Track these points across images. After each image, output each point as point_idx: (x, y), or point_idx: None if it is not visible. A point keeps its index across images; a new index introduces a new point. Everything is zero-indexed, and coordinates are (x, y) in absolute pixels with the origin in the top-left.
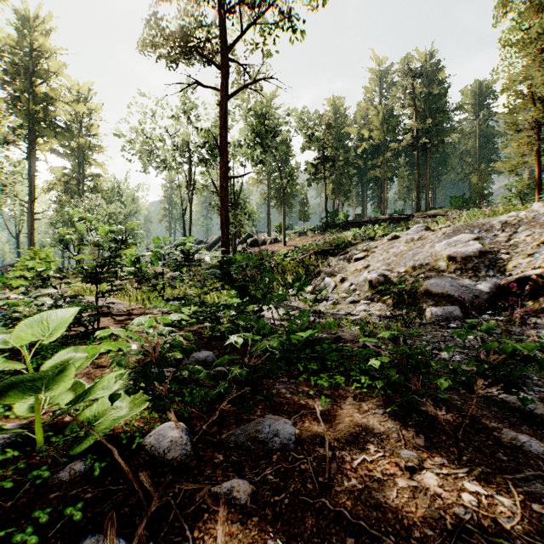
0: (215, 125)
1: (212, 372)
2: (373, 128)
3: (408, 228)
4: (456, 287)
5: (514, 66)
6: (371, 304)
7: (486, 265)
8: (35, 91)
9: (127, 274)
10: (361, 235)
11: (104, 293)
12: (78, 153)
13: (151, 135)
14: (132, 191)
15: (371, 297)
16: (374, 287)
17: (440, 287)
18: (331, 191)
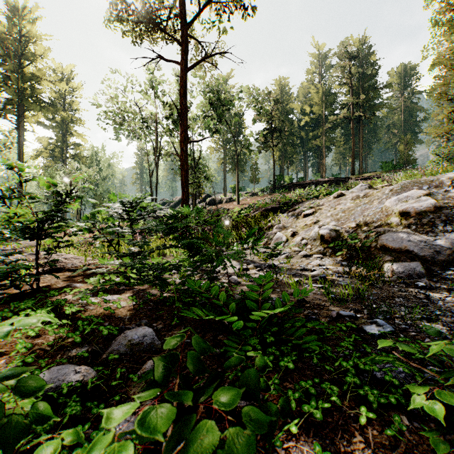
0: (178, 99)
1: (142, 369)
2: (314, 104)
3: (348, 188)
4: (414, 242)
5: (442, 45)
6: (323, 258)
7: (442, 220)
8: (23, 71)
9: (82, 229)
10: (307, 194)
11: (48, 250)
12: (62, 125)
13: (122, 107)
14: (108, 158)
15: (323, 251)
16: (326, 242)
17: (397, 242)
18: (277, 158)
